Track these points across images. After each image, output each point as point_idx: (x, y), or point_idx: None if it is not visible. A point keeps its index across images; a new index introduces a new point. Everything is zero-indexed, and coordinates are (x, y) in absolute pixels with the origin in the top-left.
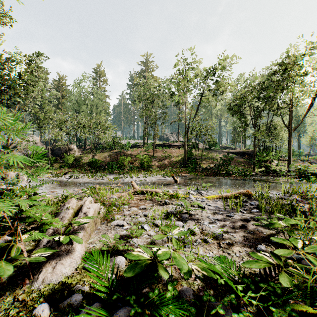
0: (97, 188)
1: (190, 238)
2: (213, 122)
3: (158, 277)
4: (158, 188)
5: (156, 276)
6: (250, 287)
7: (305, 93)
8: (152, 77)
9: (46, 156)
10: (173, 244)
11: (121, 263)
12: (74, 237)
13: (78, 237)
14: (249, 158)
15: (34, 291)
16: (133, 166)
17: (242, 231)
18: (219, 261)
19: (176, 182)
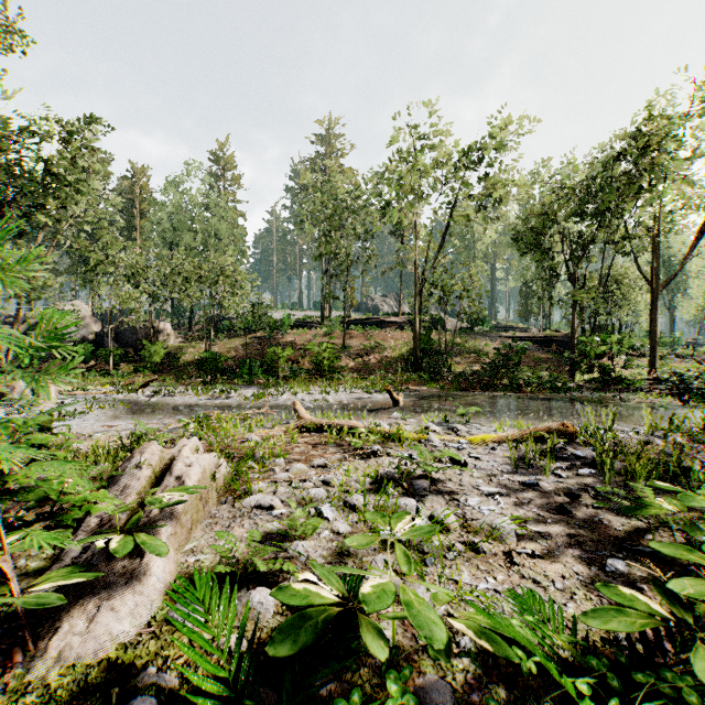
0: (214, 418)
1: (436, 540)
2: (479, 269)
3: (360, 650)
4: (356, 419)
5: (355, 648)
6: (607, 680)
7: (690, 203)
8: (342, 170)
9: (104, 346)
10: (398, 561)
11: (263, 608)
12: (147, 539)
13: (156, 540)
14: (560, 352)
15: (32, 688)
16: (299, 368)
17: (563, 521)
18: (514, 603)
19: (395, 404)
